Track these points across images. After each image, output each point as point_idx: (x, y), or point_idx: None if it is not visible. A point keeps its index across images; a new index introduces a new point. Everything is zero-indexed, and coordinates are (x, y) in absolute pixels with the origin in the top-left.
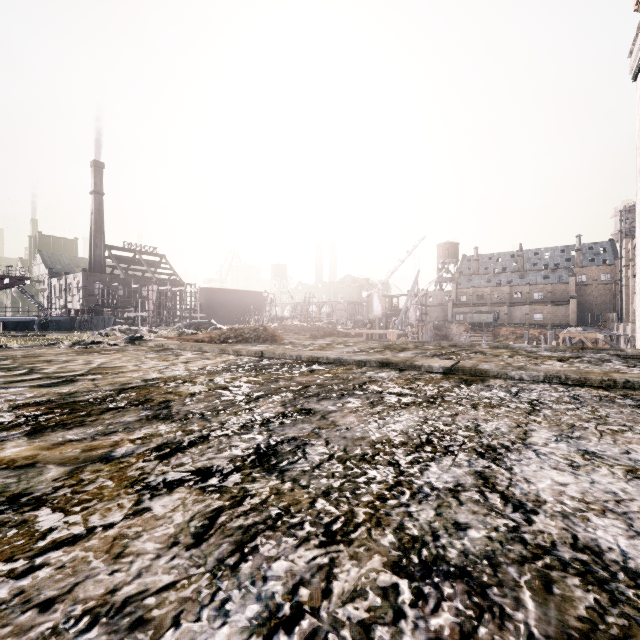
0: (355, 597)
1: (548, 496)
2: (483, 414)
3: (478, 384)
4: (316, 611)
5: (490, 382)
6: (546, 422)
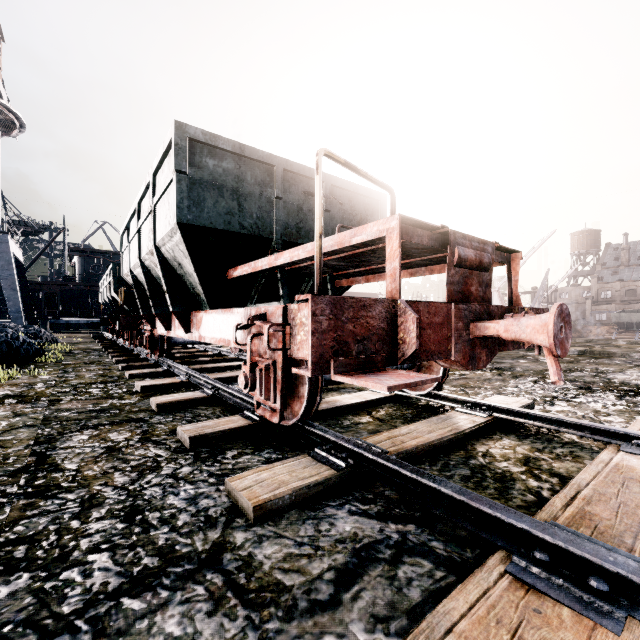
0: None
1: (620, 378)
2: (602, 366)
3: (604, 359)
4: (544, 381)
5: (613, 358)
6: (639, 369)
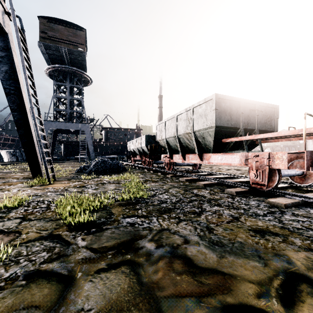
0: None
1: None
2: None
3: None
4: None
5: None
6: None
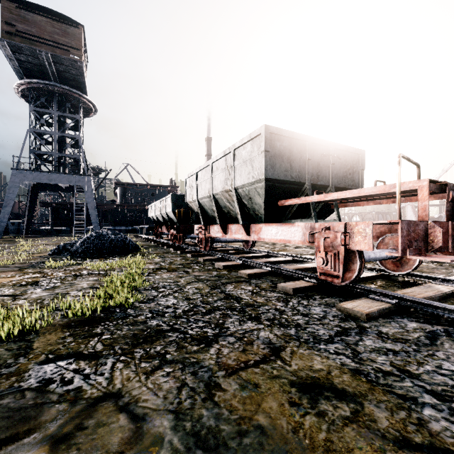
0: None
1: None
2: None
3: None
4: None
5: None
6: None
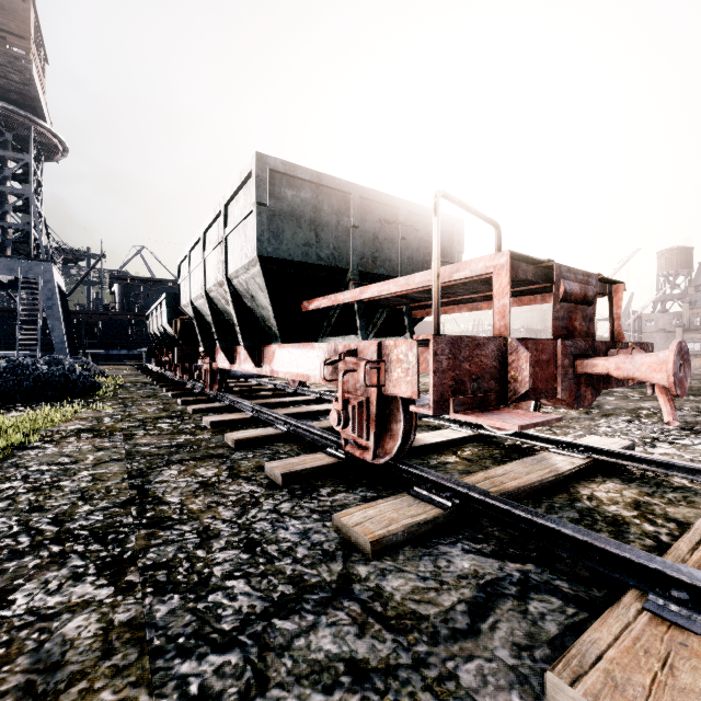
0: (649, 421)
1: None
2: None
3: None
4: (639, 421)
5: None
6: None
